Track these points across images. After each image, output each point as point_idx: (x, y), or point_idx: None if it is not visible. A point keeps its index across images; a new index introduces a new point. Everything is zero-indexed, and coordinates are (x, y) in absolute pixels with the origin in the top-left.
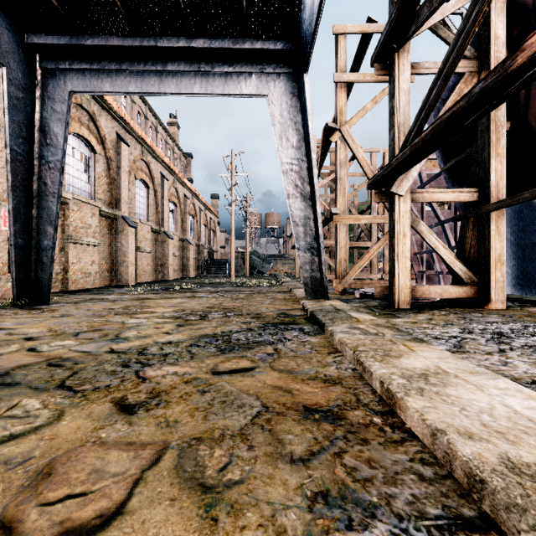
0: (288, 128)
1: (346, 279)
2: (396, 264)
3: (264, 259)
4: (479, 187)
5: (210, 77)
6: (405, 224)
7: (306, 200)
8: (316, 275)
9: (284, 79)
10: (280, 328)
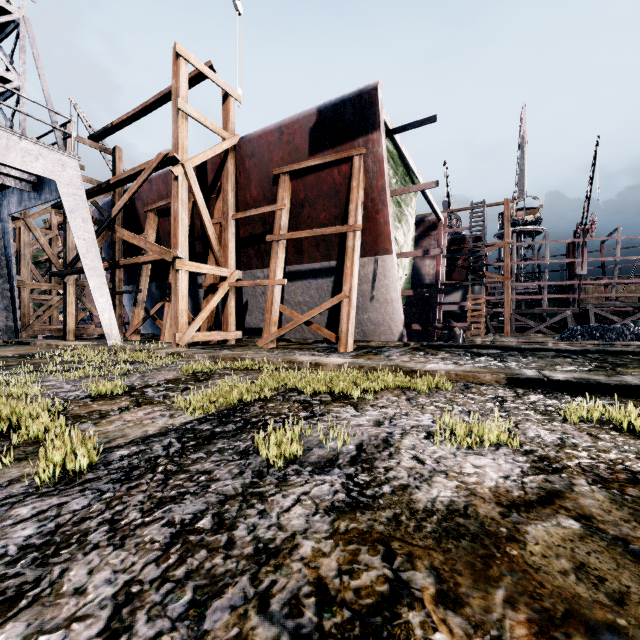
0: None
1: (30, 328)
2: (68, 318)
3: None
4: (113, 282)
5: None
6: (73, 298)
7: (5, 279)
8: (11, 324)
9: None
10: (4, 346)
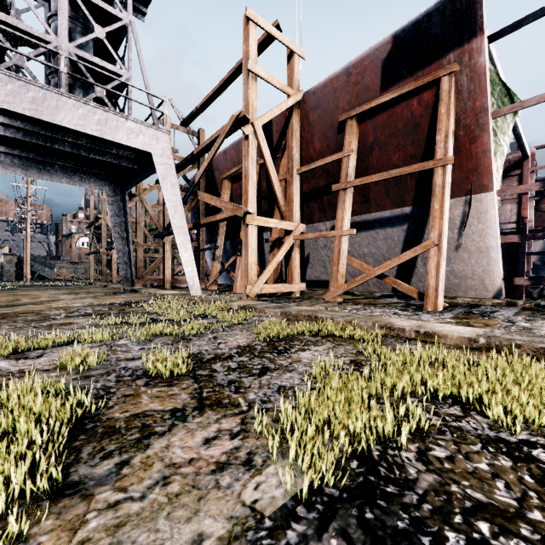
0: (116, 207)
1: (143, 278)
2: (166, 271)
3: (42, 262)
4: (198, 241)
5: (72, 177)
6: (169, 255)
7: (124, 241)
8: (129, 276)
9: (114, 185)
10: (121, 293)
